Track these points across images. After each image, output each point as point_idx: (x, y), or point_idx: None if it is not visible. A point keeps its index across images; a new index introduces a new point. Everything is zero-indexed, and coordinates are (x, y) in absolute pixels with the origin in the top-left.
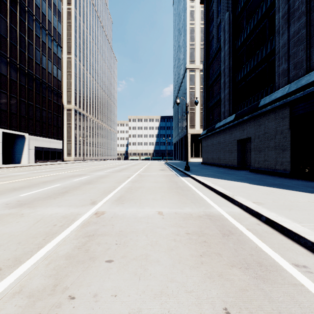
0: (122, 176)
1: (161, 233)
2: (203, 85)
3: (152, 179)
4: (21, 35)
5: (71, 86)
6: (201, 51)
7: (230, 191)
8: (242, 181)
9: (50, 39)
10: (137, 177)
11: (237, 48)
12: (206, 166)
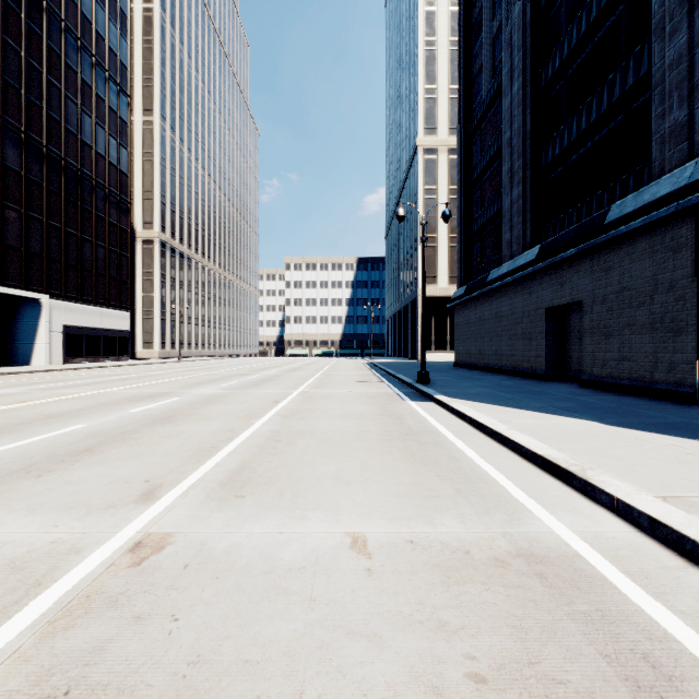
0: (261, 400)
1: (365, 680)
2: (458, 181)
3: (336, 408)
4: (31, 63)
5: (153, 188)
6: (451, 105)
7: (562, 449)
8: (578, 414)
9: (103, 77)
10: (298, 403)
11: (543, 85)
12: (466, 371)
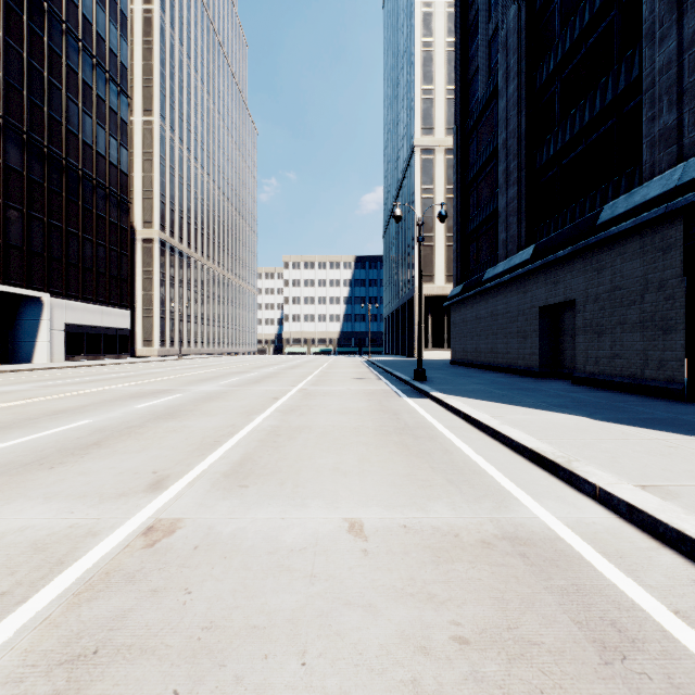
0: (261, 396)
1: (361, 642)
2: (455, 182)
3: (334, 405)
4: (32, 65)
5: (153, 187)
6: (448, 106)
7: (551, 442)
8: (568, 410)
9: (103, 78)
10: (298, 399)
11: (538, 87)
12: (462, 368)
